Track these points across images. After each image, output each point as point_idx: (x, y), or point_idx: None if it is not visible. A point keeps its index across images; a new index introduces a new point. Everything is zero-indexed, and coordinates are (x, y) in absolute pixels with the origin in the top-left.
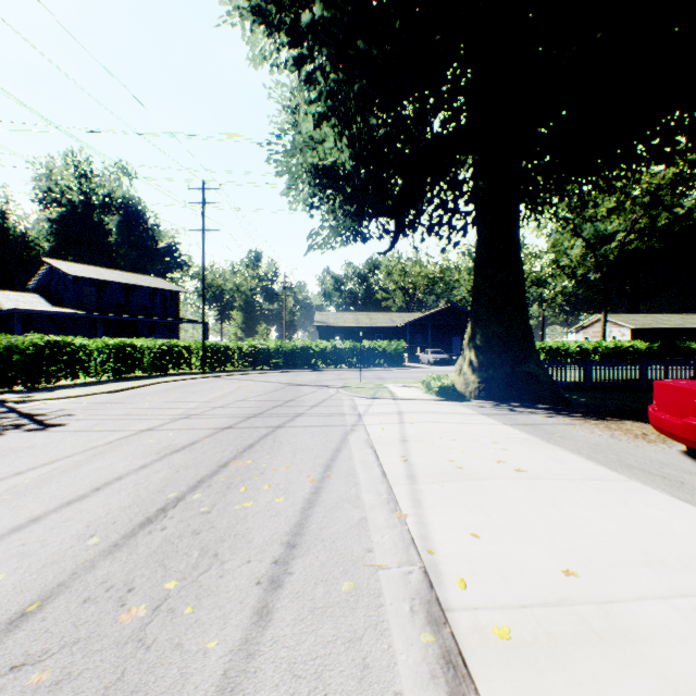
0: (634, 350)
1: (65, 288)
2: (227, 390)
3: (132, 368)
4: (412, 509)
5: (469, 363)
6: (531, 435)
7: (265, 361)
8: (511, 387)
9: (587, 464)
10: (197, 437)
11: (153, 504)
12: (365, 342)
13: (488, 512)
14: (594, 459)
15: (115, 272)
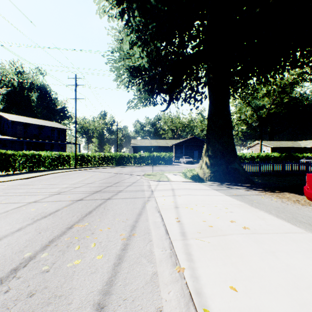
0: (274, 157)
1: (7, 126)
2: (86, 177)
3: (38, 166)
4: (187, 262)
5: (205, 163)
6: (242, 202)
7: (107, 162)
8: (226, 175)
9: (279, 221)
10: (60, 207)
11: (11, 263)
12: (155, 153)
13: (236, 264)
14: (280, 217)
15: (34, 119)
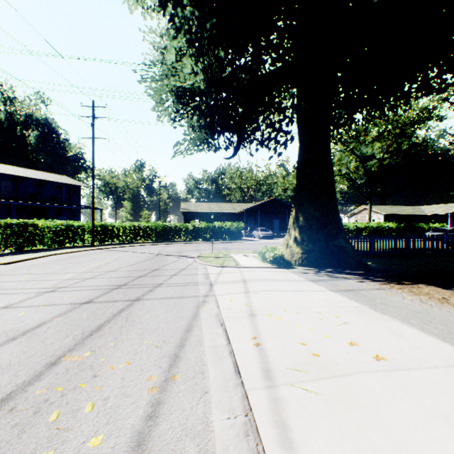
0: (389, 228)
1: None
2: (106, 261)
3: (32, 242)
4: (281, 451)
5: (294, 239)
6: (358, 303)
7: (143, 236)
8: (325, 257)
9: (430, 340)
10: (48, 316)
11: None
12: (216, 222)
13: (384, 453)
14: (429, 331)
15: (30, 170)
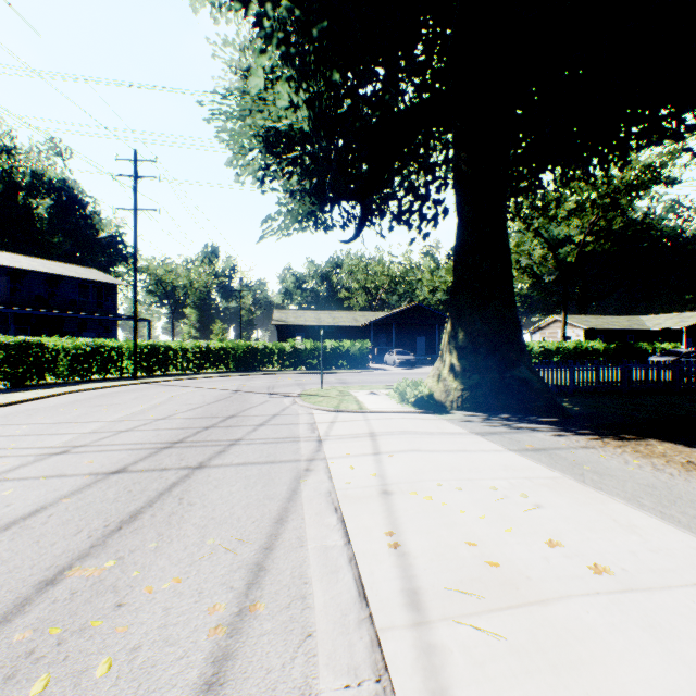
0: (593, 351)
1: None
2: (154, 402)
3: (39, 373)
4: None
5: (449, 367)
6: (555, 471)
7: (215, 363)
8: (499, 395)
9: (677, 535)
10: (52, 496)
11: None
12: (328, 341)
13: None
14: (674, 520)
15: (37, 260)
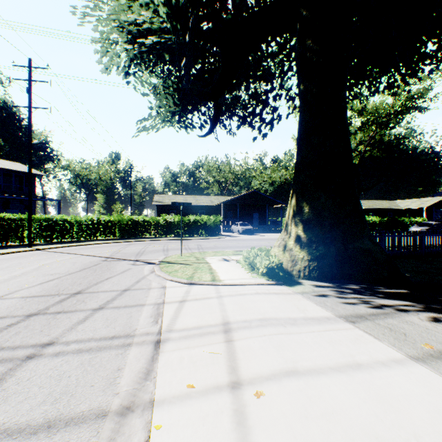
0: (373, 223)
1: None
2: (16, 273)
3: None
4: None
5: (295, 238)
6: None
7: (104, 232)
8: (343, 265)
9: None
10: None
11: None
12: (191, 216)
13: None
14: None
15: None
